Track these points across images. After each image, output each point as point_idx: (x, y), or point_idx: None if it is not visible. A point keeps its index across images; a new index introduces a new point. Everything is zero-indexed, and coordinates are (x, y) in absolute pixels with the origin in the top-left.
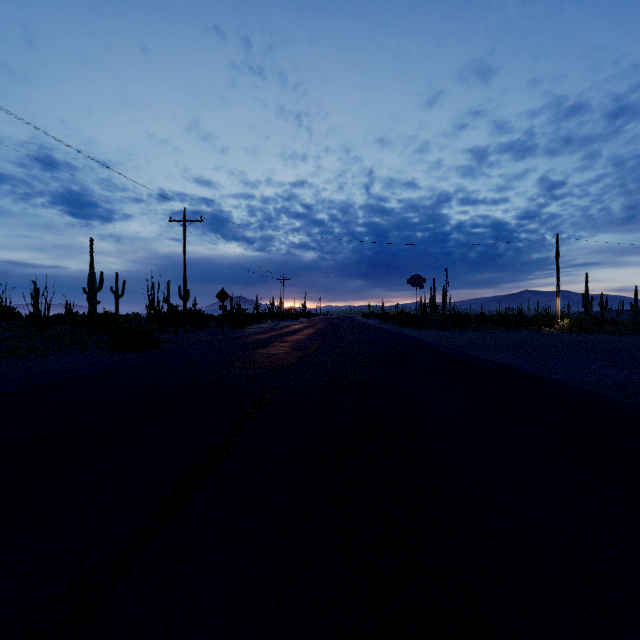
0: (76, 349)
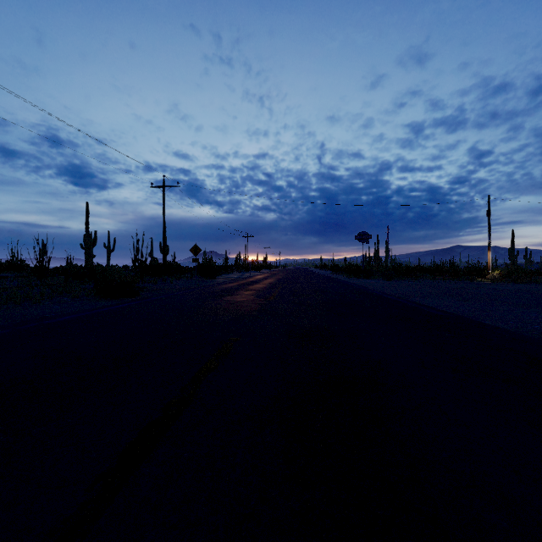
0: (68, 296)
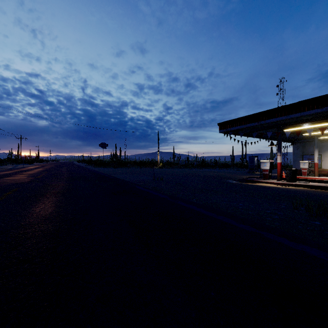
0: None
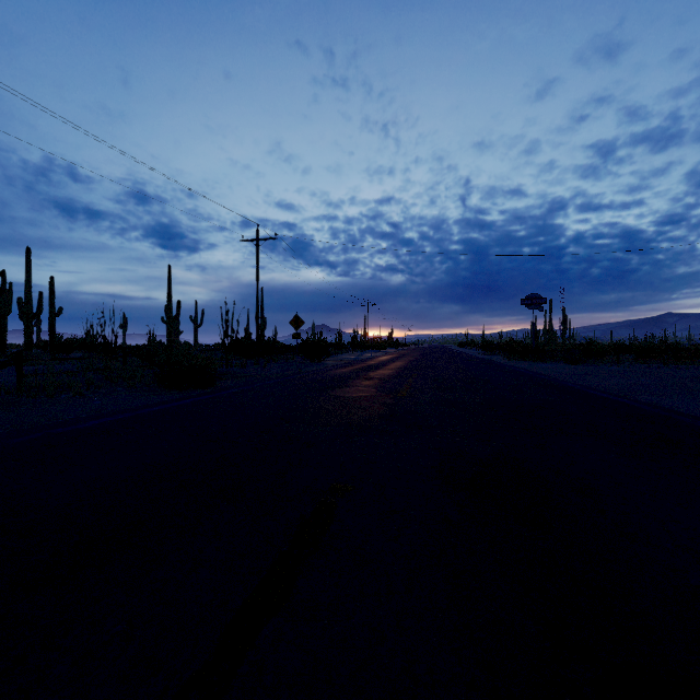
0: (123, 385)
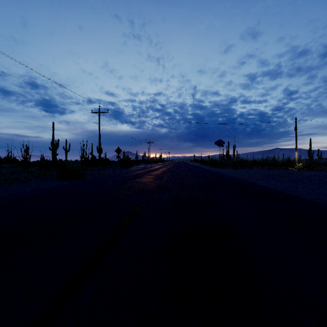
0: (41, 179)
